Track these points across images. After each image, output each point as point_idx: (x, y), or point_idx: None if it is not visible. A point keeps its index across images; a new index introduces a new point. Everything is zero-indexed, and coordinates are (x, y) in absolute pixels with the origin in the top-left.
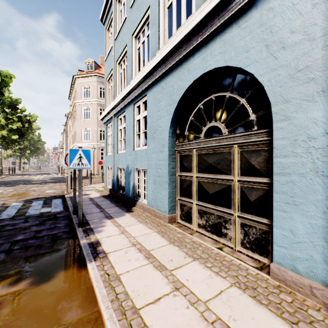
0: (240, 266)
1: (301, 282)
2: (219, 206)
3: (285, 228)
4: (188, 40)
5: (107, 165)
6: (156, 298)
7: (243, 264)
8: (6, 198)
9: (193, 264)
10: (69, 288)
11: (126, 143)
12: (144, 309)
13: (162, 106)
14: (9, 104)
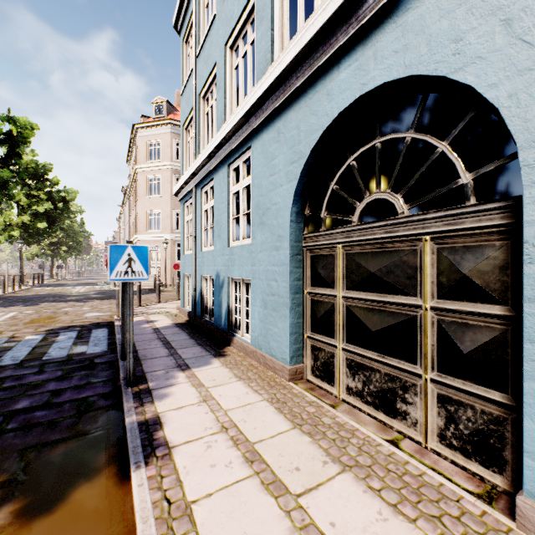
0: (443, 491)
1: None
2: (390, 356)
3: None
4: (328, 35)
5: (184, 272)
6: None
7: (447, 484)
8: (19, 327)
9: (342, 480)
10: (89, 531)
11: (216, 234)
12: None
13: (278, 165)
14: (34, 173)
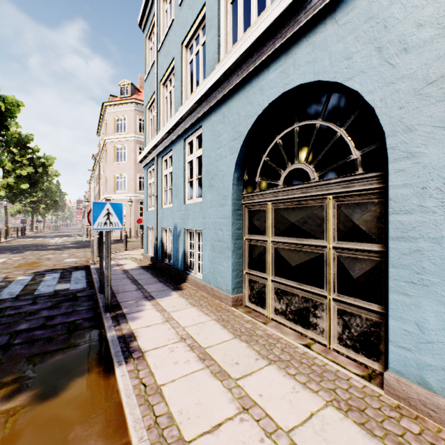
0: (338, 374)
1: (434, 402)
2: (305, 284)
3: (408, 320)
4: (260, 45)
5: (147, 225)
6: (214, 424)
7: (342, 370)
8: (11, 270)
9: (269, 369)
10: (87, 405)
11: (174, 194)
12: (196, 443)
13: (223, 141)
14: (18, 142)
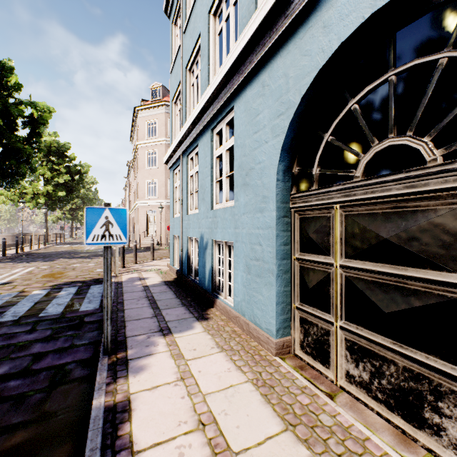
0: None
1: None
2: (411, 347)
3: None
4: None
5: (173, 233)
6: None
7: None
8: (31, 281)
9: None
10: None
11: (200, 198)
12: None
13: (262, 121)
14: (56, 151)
